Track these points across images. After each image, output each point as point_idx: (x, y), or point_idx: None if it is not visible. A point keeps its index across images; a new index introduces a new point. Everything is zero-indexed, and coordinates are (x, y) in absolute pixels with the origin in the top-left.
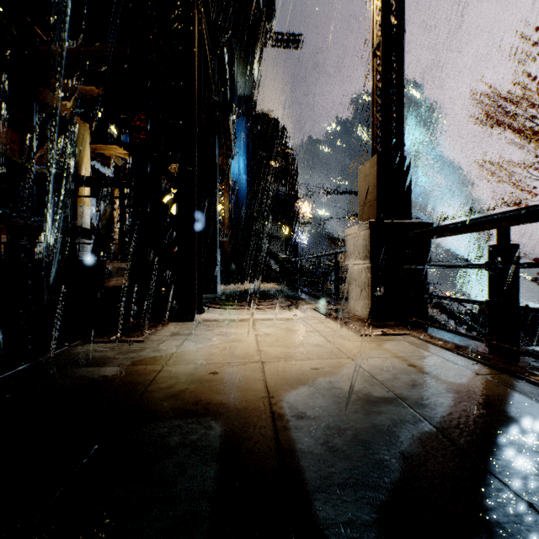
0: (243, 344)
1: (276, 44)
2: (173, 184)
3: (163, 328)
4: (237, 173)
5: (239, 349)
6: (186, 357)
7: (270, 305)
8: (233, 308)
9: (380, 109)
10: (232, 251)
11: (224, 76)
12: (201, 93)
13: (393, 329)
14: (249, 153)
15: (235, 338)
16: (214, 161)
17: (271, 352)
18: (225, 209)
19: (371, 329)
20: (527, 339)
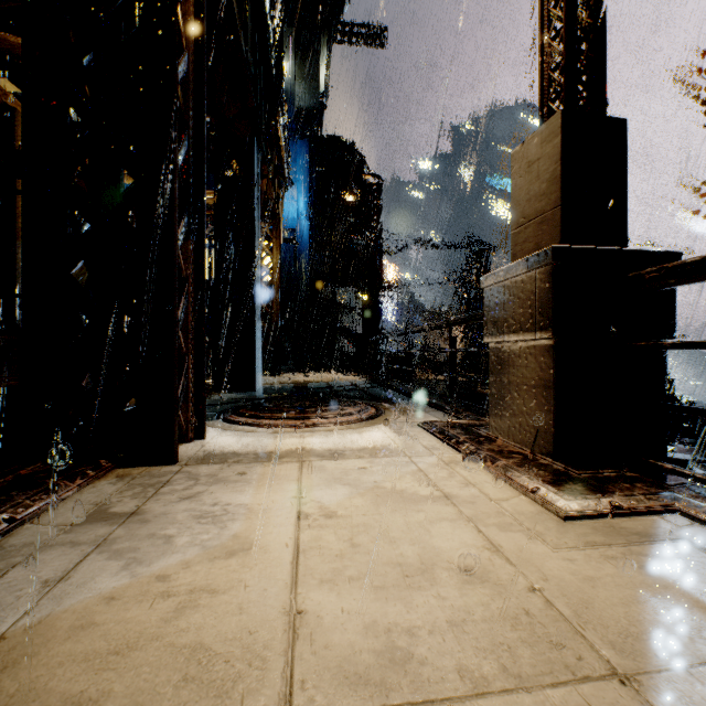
0: (254, 567)
1: (350, 39)
2: (124, 166)
3: (85, 488)
4: (295, 216)
5: (232, 602)
6: (6, 683)
7: (340, 416)
8: (270, 424)
9: (555, 34)
10: (287, 327)
11: (265, 37)
12: (202, 4)
13: (636, 497)
14: (313, 189)
15: (239, 537)
16: (250, 178)
17: (333, 626)
18: (274, 262)
19: (585, 499)
20: (698, 450)
